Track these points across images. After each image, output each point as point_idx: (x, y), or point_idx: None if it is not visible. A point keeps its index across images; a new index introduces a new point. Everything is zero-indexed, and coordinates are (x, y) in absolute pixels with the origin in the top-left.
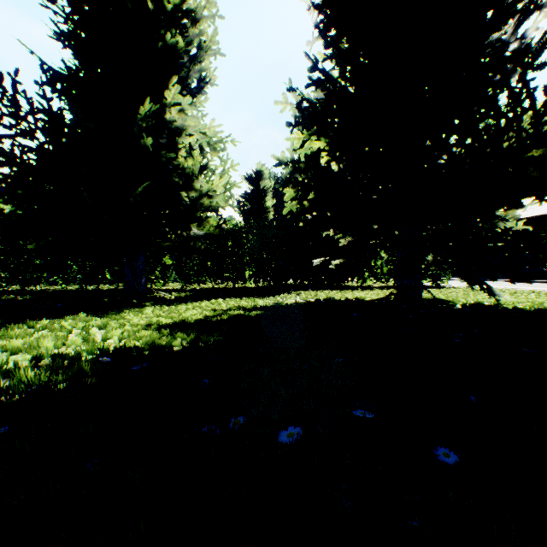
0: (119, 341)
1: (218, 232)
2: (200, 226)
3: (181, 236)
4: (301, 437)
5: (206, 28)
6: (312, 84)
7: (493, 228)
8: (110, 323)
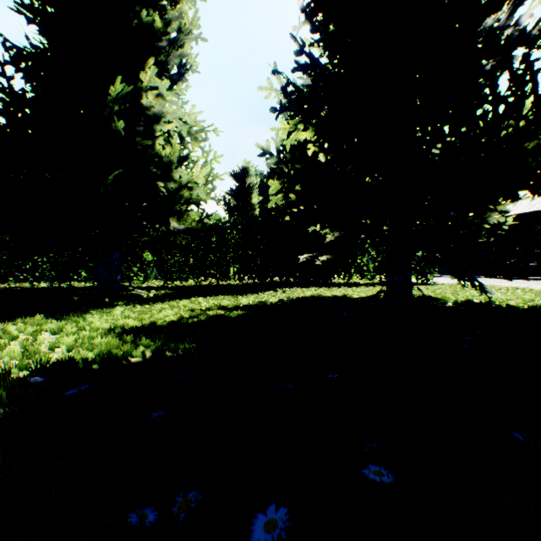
0: (69, 350)
1: (200, 226)
2: (179, 220)
3: (160, 230)
4: (287, 530)
5: (187, 11)
6: (298, 68)
7: (483, 224)
8: (67, 327)
